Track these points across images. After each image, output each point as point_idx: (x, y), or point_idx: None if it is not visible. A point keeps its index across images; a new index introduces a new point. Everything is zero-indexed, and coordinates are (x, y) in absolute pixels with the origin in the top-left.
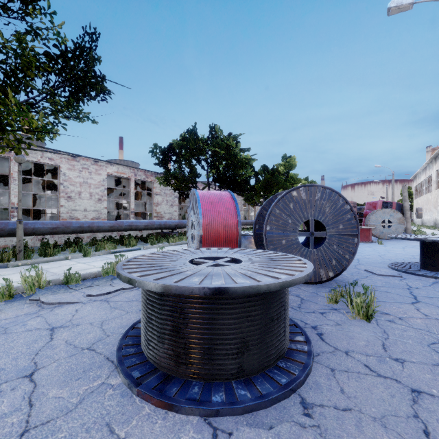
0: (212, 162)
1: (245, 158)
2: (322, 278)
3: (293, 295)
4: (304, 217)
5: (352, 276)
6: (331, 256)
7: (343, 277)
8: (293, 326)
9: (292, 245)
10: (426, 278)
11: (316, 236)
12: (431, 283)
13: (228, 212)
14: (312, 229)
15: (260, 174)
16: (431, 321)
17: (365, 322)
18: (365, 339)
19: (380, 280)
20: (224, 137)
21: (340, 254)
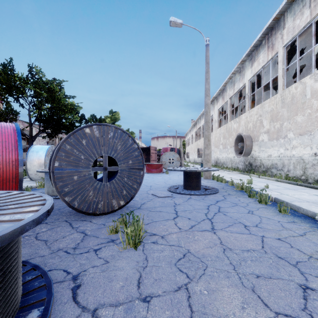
0: (33, 101)
1: (69, 103)
2: (115, 207)
3: (78, 233)
4: (98, 154)
5: (141, 201)
6: (122, 187)
7: (135, 202)
8: (44, 287)
9: (85, 180)
10: (185, 195)
11: (112, 171)
12: (187, 199)
13: (3, 146)
14: (105, 164)
15: (90, 121)
16: (182, 234)
17: (133, 251)
18: (125, 276)
19: (159, 201)
20: (47, 80)
21: (130, 184)
